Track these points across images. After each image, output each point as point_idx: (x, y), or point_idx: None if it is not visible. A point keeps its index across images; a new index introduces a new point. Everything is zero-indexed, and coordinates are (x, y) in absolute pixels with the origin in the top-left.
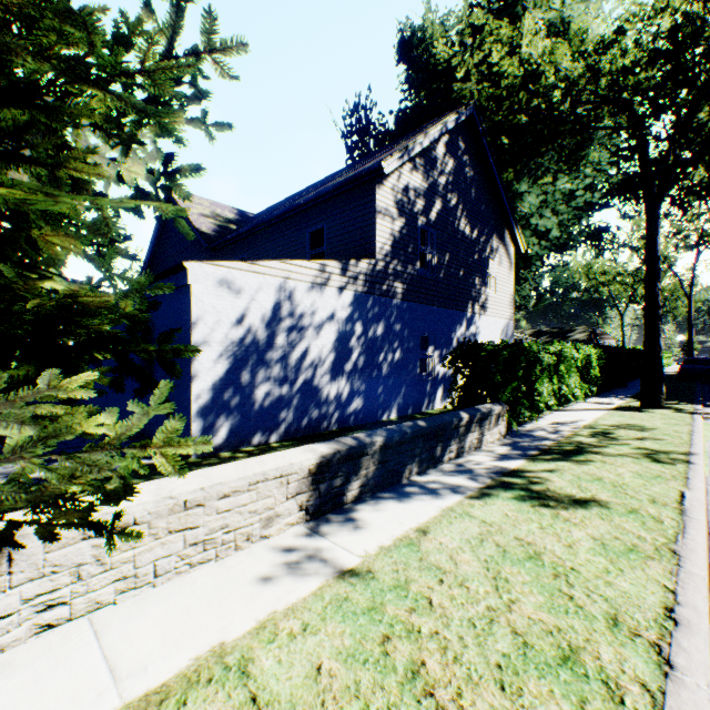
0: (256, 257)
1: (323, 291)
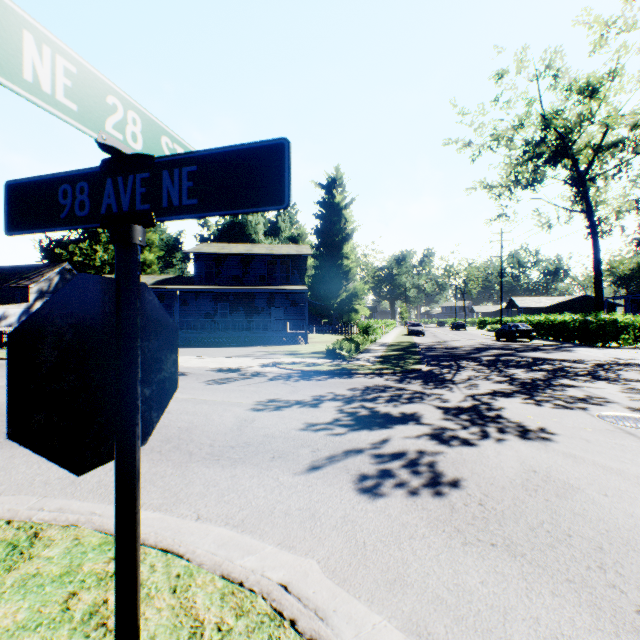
0: (0, 295)
1: (15, 310)
